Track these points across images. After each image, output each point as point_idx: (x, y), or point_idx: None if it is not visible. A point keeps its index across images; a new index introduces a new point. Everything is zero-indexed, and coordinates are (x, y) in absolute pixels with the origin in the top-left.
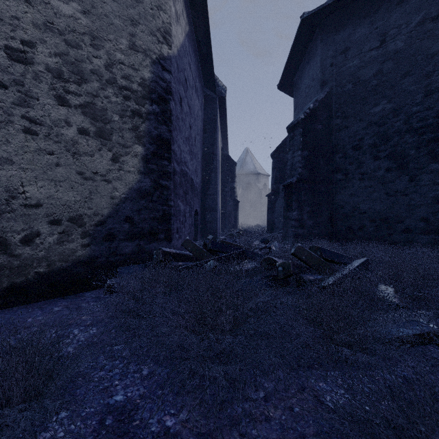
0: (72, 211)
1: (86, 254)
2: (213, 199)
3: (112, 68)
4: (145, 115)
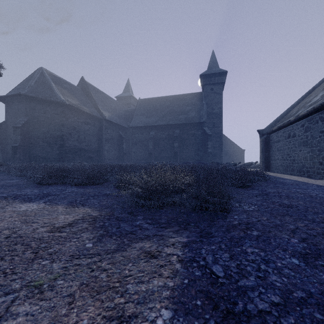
0: None
1: None
2: None
3: None
4: None
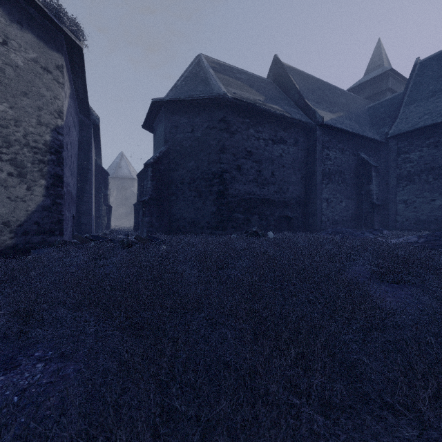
0: (4, 219)
1: (12, 243)
2: (88, 205)
3: (27, 137)
4: (47, 162)
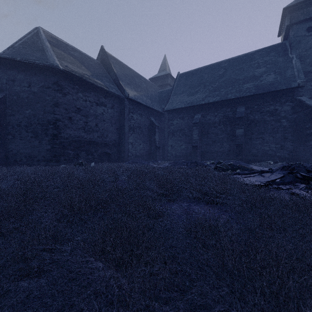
0: None
1: None
2: None
3: None
4: None
